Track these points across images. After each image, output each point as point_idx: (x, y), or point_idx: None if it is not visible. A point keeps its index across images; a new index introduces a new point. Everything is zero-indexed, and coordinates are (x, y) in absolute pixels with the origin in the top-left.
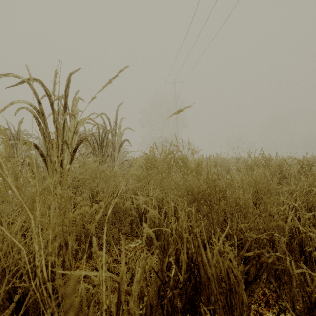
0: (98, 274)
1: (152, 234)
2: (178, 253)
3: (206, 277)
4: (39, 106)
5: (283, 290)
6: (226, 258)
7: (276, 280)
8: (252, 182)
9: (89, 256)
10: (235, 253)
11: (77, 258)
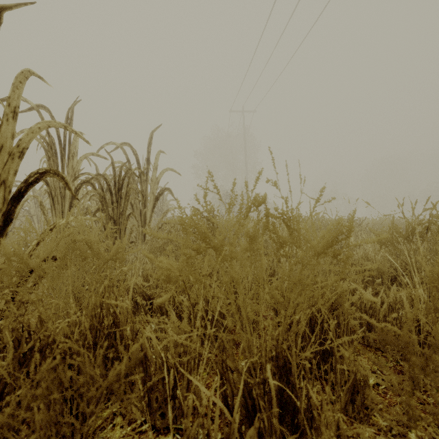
0: None
1: None
2: None
3: None
4: None
5: None
6: None
7: None
8: None
9: None
10: None
11: None
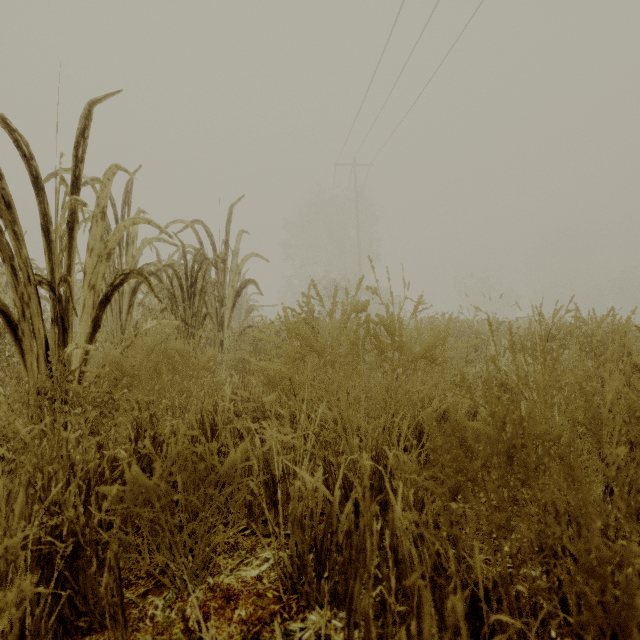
0: None
1: None
2: None
3: None
4: None
5: None
6: None
7: None
8: (606, 396)
9: None
10: None
11: (77, 629)
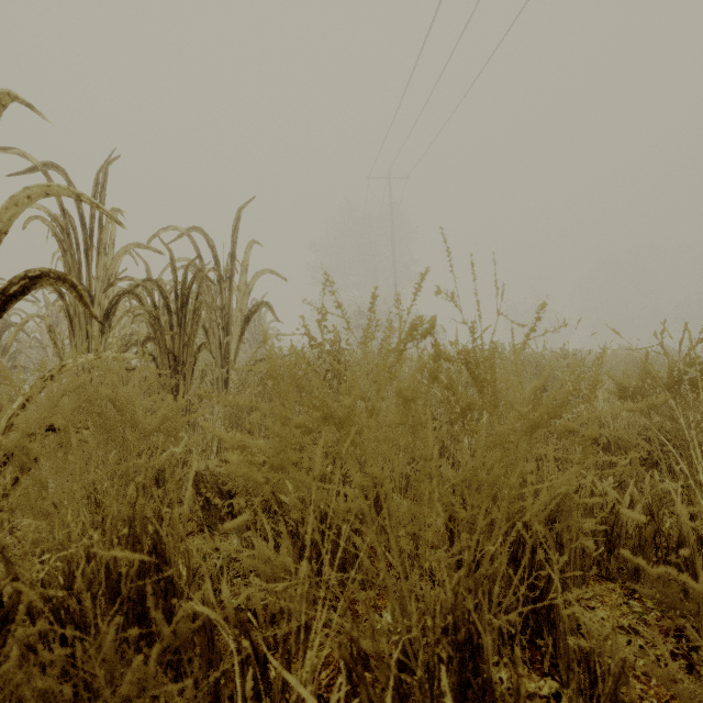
0: None
1: None
2: None
3: None
4: None
5: None
6: None
7: None
8: None
9: None
10: None
11: None
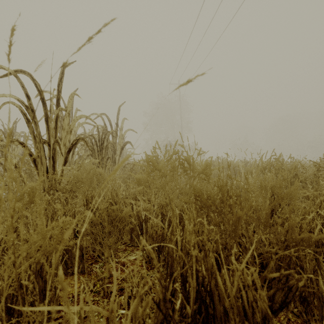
0: (78, 308)
1: (151, 252)
2: (185, 274)
3: (221, 309)
4: (28, 101)
5: (311, 316)
6: (250, 288)
7: (302, 303)
8: (268, 186)
9: (81, 271)
10: (255, 274)
11: (67, 273)
